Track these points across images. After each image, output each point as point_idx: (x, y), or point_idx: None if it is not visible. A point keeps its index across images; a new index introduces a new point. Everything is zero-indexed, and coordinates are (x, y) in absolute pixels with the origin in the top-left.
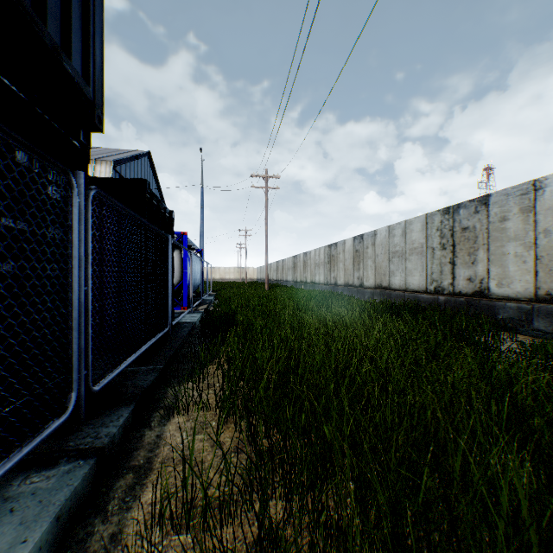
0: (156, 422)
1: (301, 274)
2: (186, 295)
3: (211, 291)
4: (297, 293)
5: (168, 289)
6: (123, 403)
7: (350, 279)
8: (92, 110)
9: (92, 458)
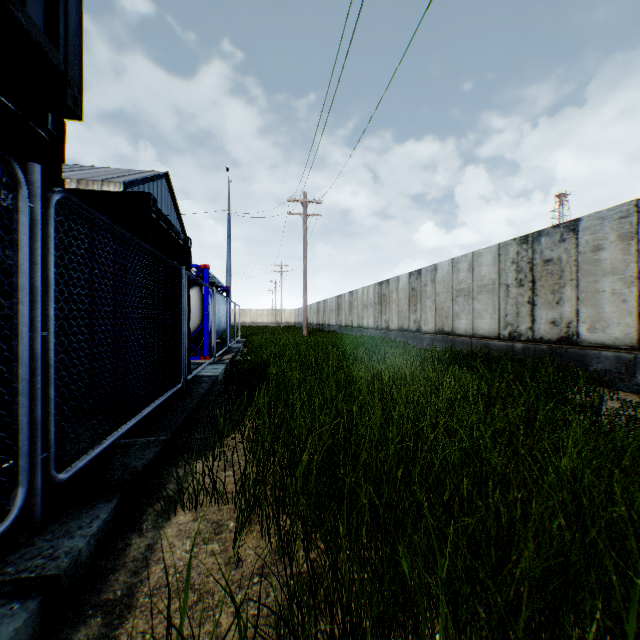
0: (151, 522)
1: (347, 317)
2: (207, 342)
3: (239, 337)
4: (342, 339)
5: (182, 334)
6: (103, 495)
7: (405, 323)
8: (64, 86)
9: (34, 597)
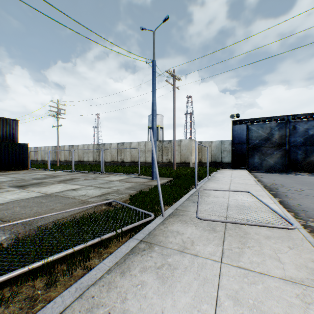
0: None
1: None
2: None
3: None
4: None
5: None
6: None
7: (34, 158)
8: None
9: None
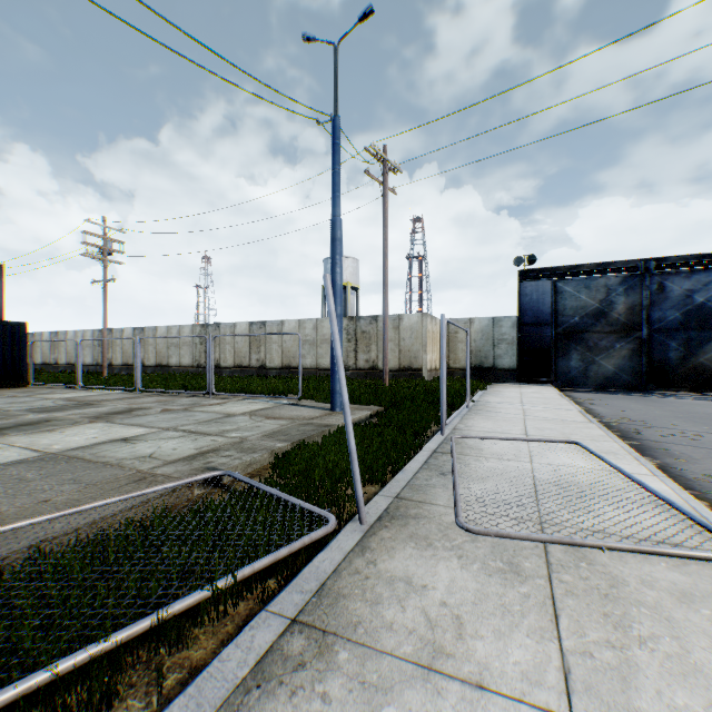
0: None
1: None
2: None
3: None
4: None
5: None
6: None
7: (49, 360)
8: None
9: None
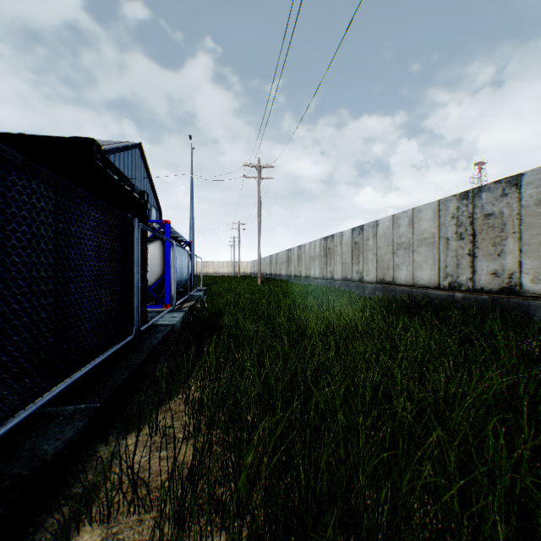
0: None
1: (296, 268)
2: (168, 292)
3: (201, 286)
4: (292, 288)
5: (134, 286)
6: None
7: (348, 273)
8: None
9: None
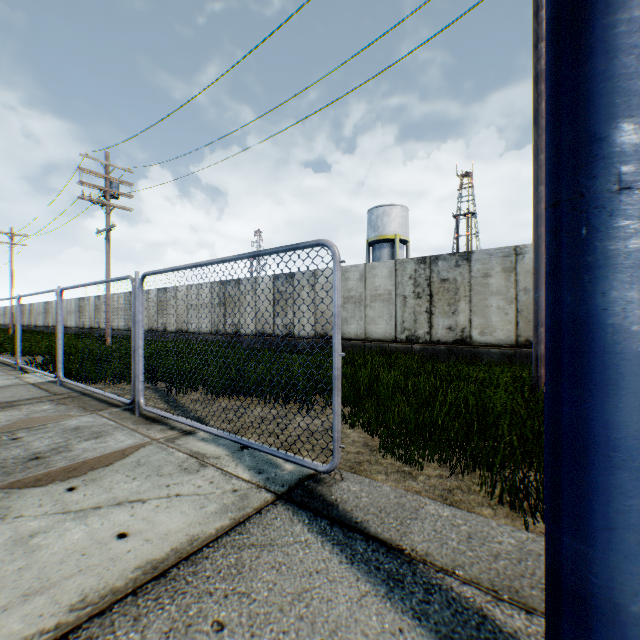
0: None
1: (55, 319)
2: None
3: None
4: (48, 335)
5: None
6: None
7: (94, 324)
8: None
9: None
